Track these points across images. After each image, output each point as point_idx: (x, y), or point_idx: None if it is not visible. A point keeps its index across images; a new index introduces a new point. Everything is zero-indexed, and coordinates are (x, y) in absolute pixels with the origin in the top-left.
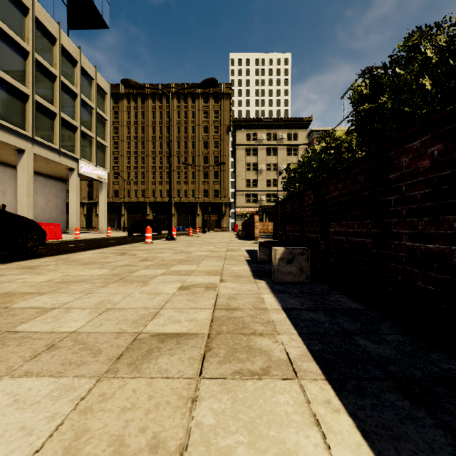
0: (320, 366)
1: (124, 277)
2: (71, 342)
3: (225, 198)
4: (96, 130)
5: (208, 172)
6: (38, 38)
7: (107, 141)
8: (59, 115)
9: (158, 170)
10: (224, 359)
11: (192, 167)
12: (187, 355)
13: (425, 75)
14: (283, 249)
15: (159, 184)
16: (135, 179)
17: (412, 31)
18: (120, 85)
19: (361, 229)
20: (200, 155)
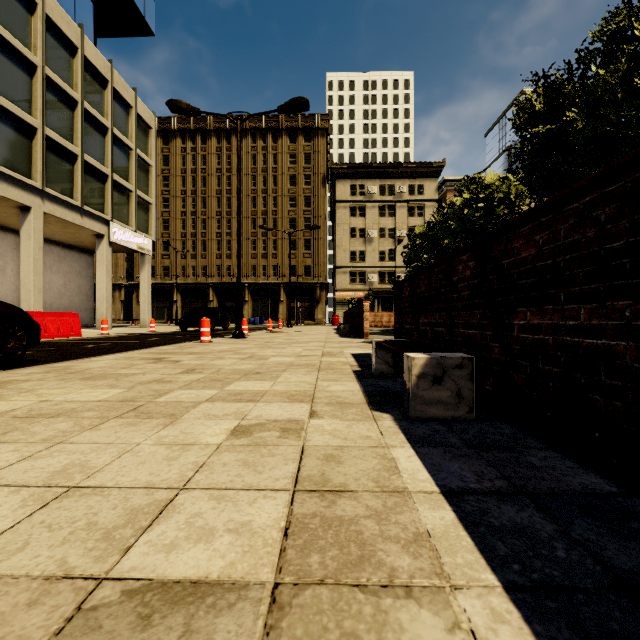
0: None
1: (140, 405)
2: None
3: (320, 277)
4: (136, 180)
5: (296, 241)
6: (50, 46)
7: (151, 196)
8: (81, 158)
9: (225, 238)
10: None
11: (274, 234)
12: None
13: (636, 77)
14: (425, 357)
15: (226, 257)
16: (193, 251)
17: (616, 8)
18: (172, 117)
19: (601, 319)
20: (285, 217)
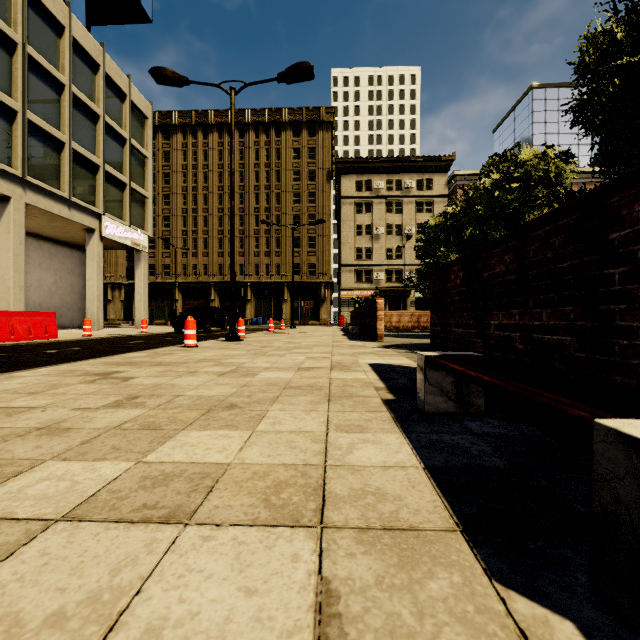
0: None
1: None
2: None
3: (325, 276)
4: (130, 172)
5: (300, 238)
6: (33, 23)
7: (147, 189)
8: (69, 146)
9: (227, 236)
10: None
11: (277, 231)
12: None
13: None
14: None
15: (228, 256)
16: (194, 249)
17: None
18: (173, 112)
19: None
20: (288, 213)
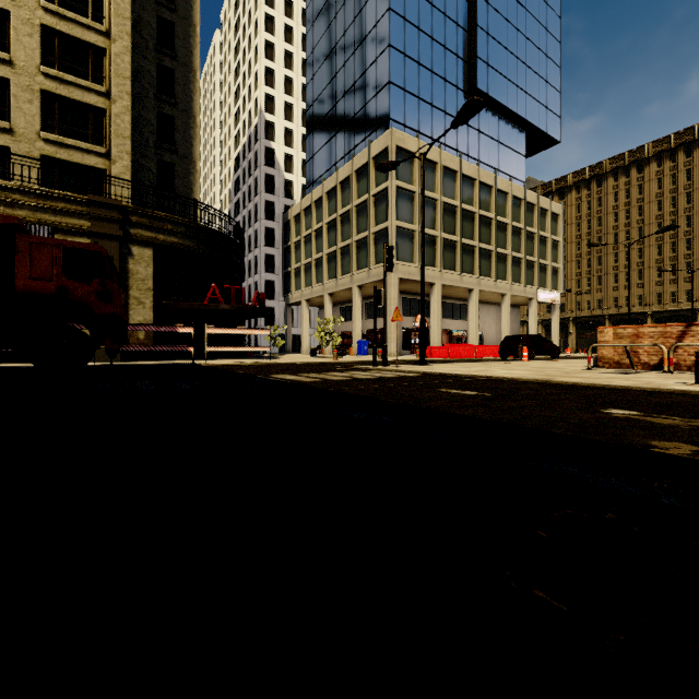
0: None
1: None
2: None
3: None
4: (550, 257)
5: None
6: (512, 208)
7: (559, 262)
8: (524, 259)
9: (623, 270)
10: None
11: (686, 256)
12: None
13: None
14: None
15: (624, 289)
16: (588, 288)
17: None
18: (567, 175)
19: None
20: None
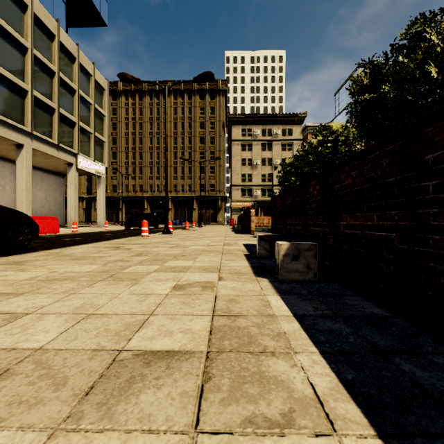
0: (363, 410)
1: (114, 274)
2: (32, 365)
3: (221, 192)
4: (94, 126)
5: (204, 167)
6: (36, 34)
7: (105, 136)
8: (58, 111)
9: (155, 165)
10: (229, 396)
11: (189, 162)
12: (178, 388)
13: (428, 63)
14: (288, 244)
15: (156, 179)
16: (133, 174)
17: (416, 18)
18: (118, 82)
19: (384, 221)
20: (196, 151)
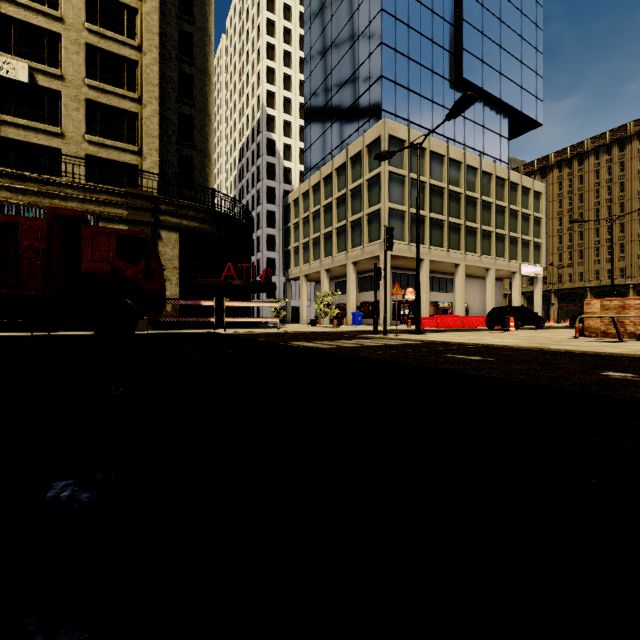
0: None
1: None
2: None
3: None
4: (533, 233)
5: None
6: (496, 188)
7: (541, 238)
8: (508, 235)
9: (604, 244)
10: None
11: None
12: None
13: None
14: None
15: (605, 262)
16: (569, 261)
17: None
18: (549, 155)
19: None
20: None
